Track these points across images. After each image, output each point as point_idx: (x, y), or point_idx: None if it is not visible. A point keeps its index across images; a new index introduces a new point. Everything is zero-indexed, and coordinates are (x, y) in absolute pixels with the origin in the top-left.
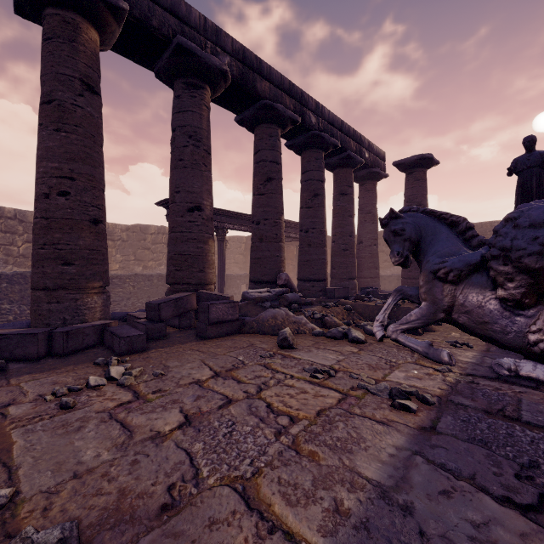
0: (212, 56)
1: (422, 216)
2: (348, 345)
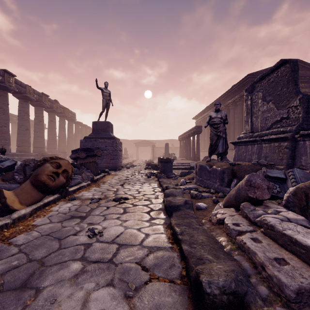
0: None
1: None
2: None
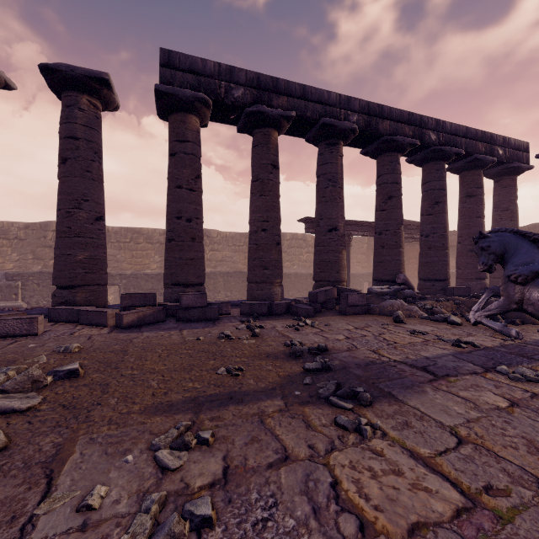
0: (345, 122)
1: (508, 235)
2: (446, 325)
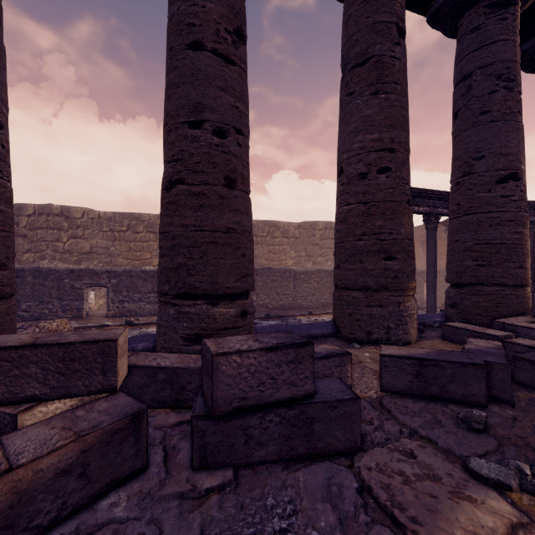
0: None
1: None
2: None
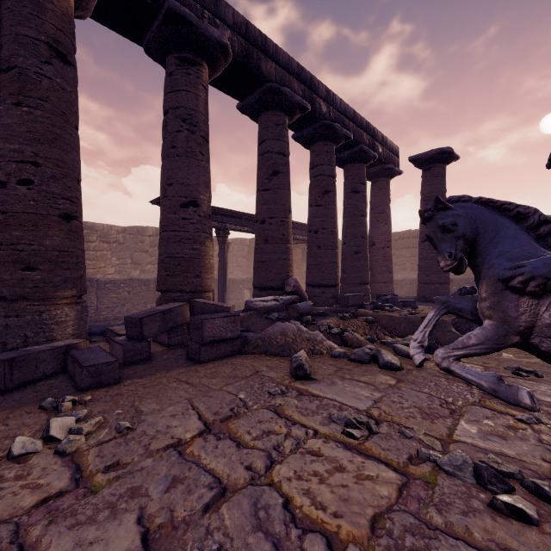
0: (209, 26)
1: (478, 207)
2: (381, 373)
